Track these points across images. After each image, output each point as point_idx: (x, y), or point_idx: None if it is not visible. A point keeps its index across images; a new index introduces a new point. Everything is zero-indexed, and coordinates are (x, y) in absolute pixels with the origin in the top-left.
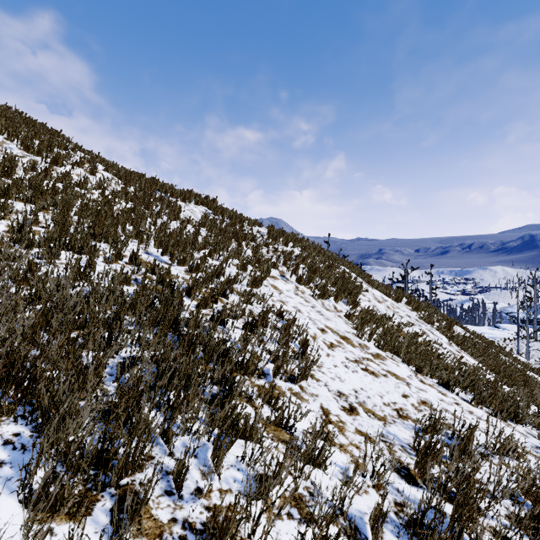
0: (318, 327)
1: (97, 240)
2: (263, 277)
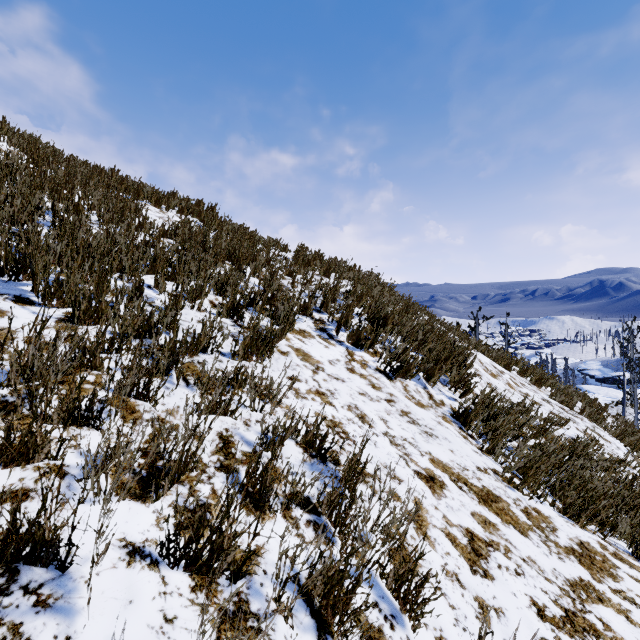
0: (418, 471)
1: None
2: (276, 333)
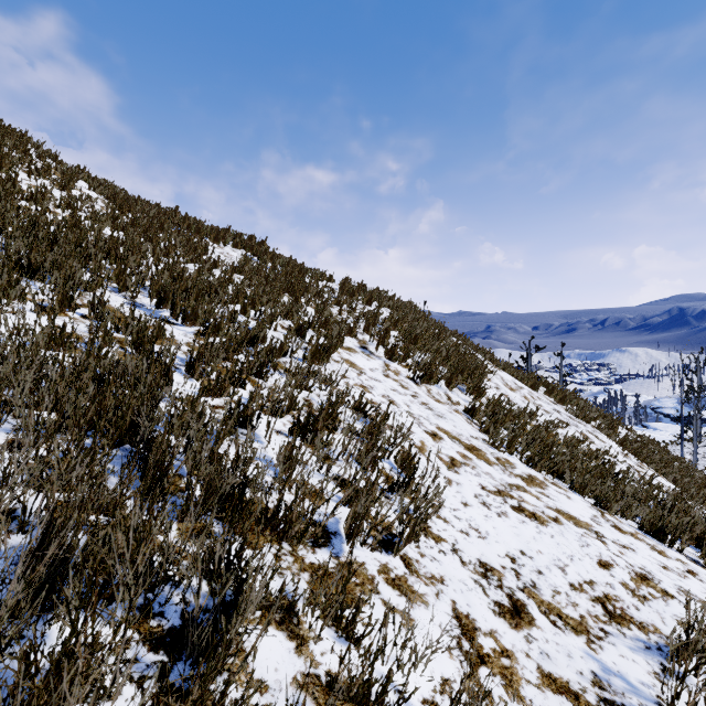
0: (426, 430)
1: (37, 278)
2: (332, 345)
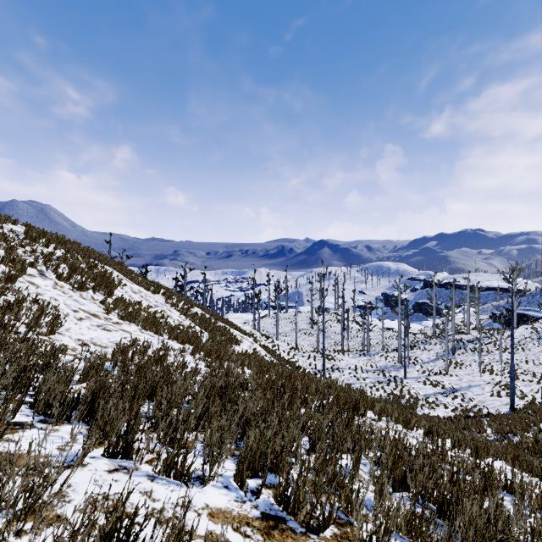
0: (72, 309)
1: None
2: (19, 274)
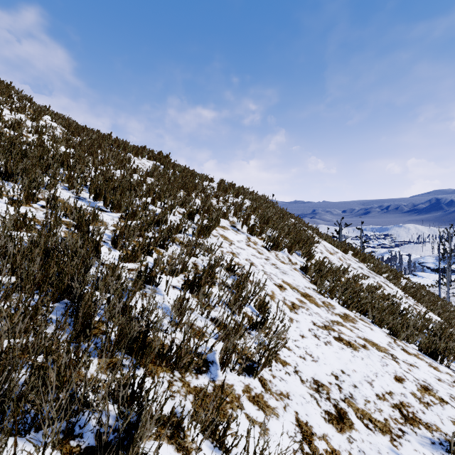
0: (275, 283)
1: (12, 181)
2: (212, 225)
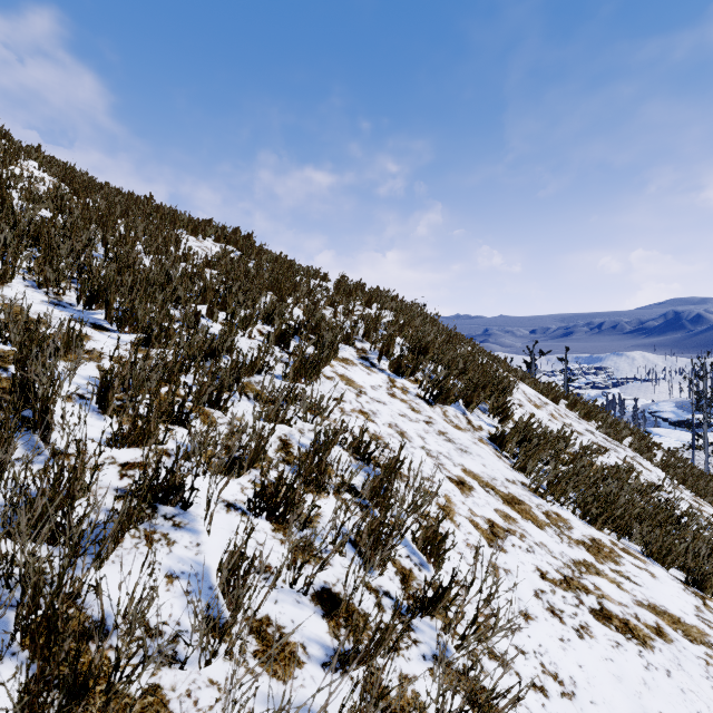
0: (450, 476)
1: None
2: (322, 358)
